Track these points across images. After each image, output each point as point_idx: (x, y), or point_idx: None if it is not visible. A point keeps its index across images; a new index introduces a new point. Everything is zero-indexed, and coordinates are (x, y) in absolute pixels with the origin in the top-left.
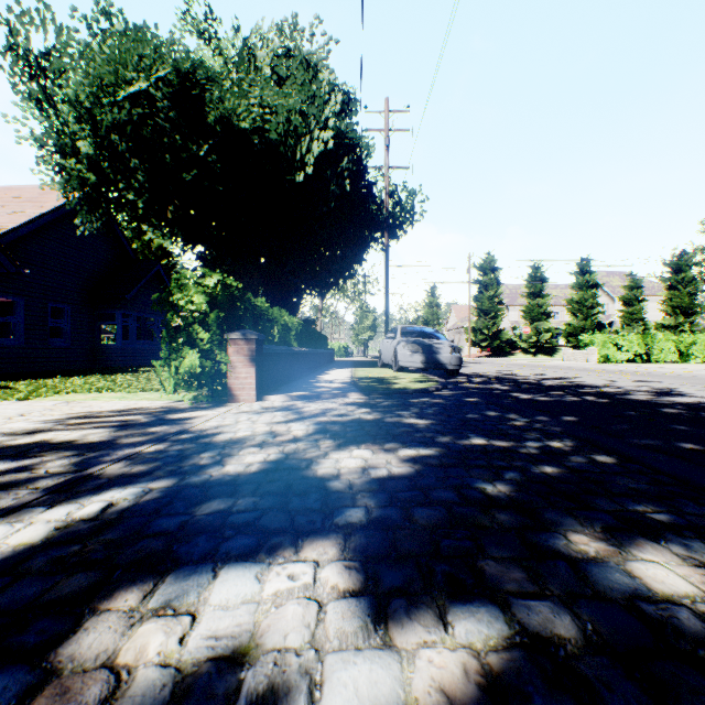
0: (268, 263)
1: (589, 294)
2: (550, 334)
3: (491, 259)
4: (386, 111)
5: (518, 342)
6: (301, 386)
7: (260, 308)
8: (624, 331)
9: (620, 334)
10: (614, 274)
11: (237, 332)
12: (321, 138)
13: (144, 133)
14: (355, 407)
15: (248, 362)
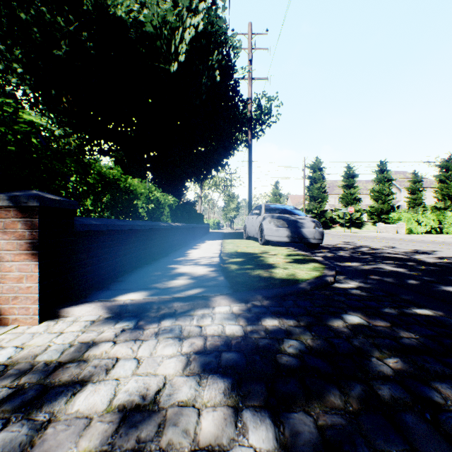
0: (156, 156)
1: (386, 186)
2: (359, 213)
3: (319, 161)
4: (249, 33)
5: (337, 218)
6: (154, 272)
7: (109, 175)
8: (409, 211)
9: (420, 213)
10: (399, 173)
11: (5, 192)
12: (192, 24)
13: (24, 18)
14: (223, 391)
15: (23, 250)
